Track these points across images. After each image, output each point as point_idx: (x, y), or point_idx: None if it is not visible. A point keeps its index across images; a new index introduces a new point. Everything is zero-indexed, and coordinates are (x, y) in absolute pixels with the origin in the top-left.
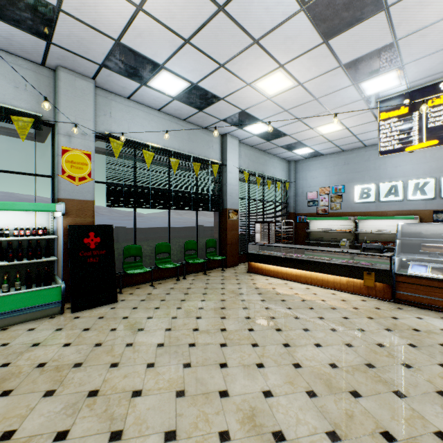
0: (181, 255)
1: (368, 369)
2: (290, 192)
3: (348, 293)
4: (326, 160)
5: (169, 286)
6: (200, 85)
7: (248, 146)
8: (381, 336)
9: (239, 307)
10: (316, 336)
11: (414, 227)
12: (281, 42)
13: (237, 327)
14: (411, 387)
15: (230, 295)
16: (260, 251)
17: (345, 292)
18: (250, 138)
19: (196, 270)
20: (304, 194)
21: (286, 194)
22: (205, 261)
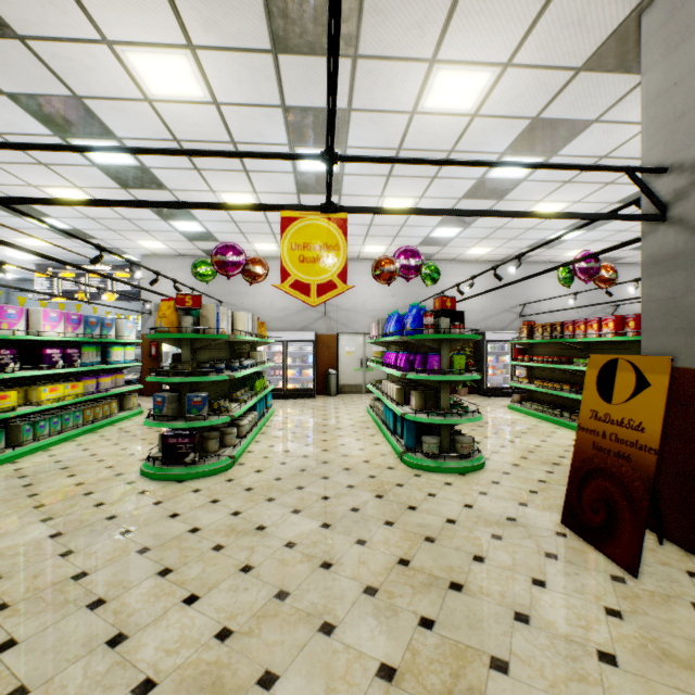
0: None
1: None
2: None
3: None
4: None
5: None
6: None
7: None
8: None
9: None
10: None
11: None
12: None
13: None
14: None
15: None
16: None
17: None
18: None
19: None
20: None
21: None
22: None
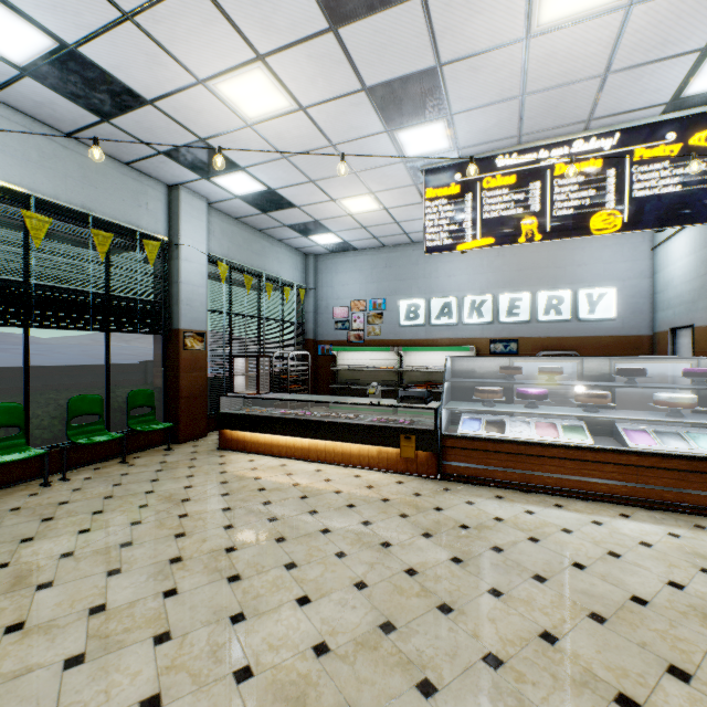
0: (63, 426)
1: (383, 637)
2: (308, 305)
3: (380, 472)
4: (361, 259)
5: (12, 503)
6: (85, 53)
7: (230, 217)
8: (414, 550)
9: (168, 535)
10: (307, 576)
11: (467, 362)
12: None
13: (137, 594)
14: (447, 661)
15: (160, 506)
16: (244, 408)
17: (375, 470)
18: (229, 202)
19: (104, 457)
20: (329, 309)
21: (302, 309)
22: (120, 436)
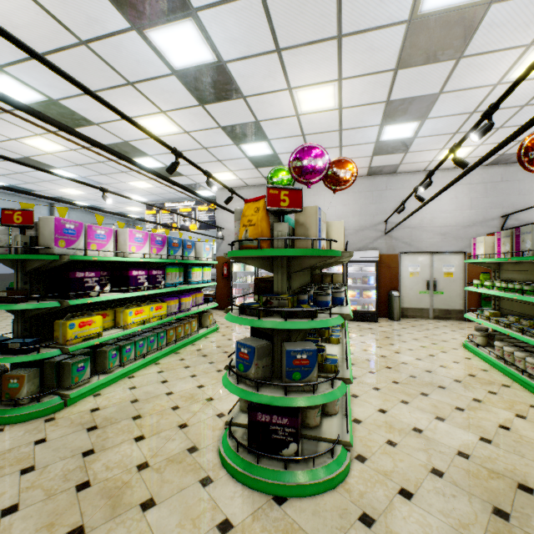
0: None
1: None
2: None
3: None
4: None
5: None
6: (18, 185)
7: (81, 210)
8: None
9: None
10: None
11: None
12: (62, 183)
13: None
14: None
15: None
16: None
17: None
18: (78, 207)
19: None
20: None
21: None
22: None
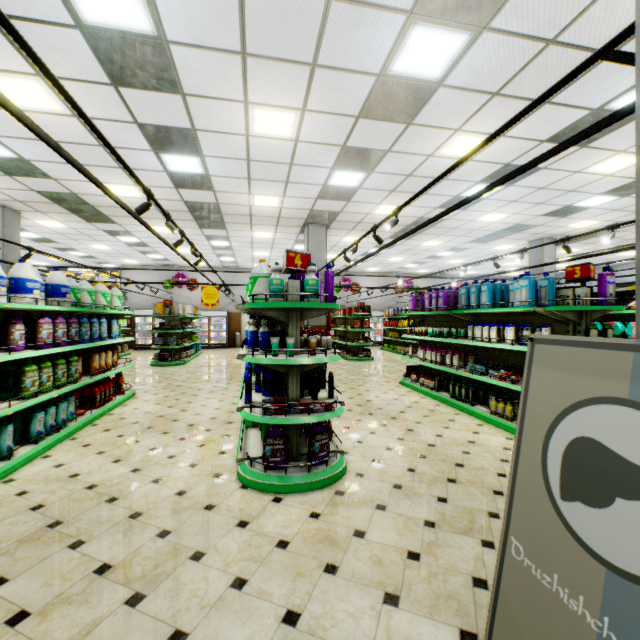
0: None
1: None
2: None
3: None
4: None
5: None
6: None
7: None
8: None
9: None
10: None
11: None
12: None
13: None
14: None
15: None
16: None
17: None
18: None
19: None
20: None
21: None
22: None
